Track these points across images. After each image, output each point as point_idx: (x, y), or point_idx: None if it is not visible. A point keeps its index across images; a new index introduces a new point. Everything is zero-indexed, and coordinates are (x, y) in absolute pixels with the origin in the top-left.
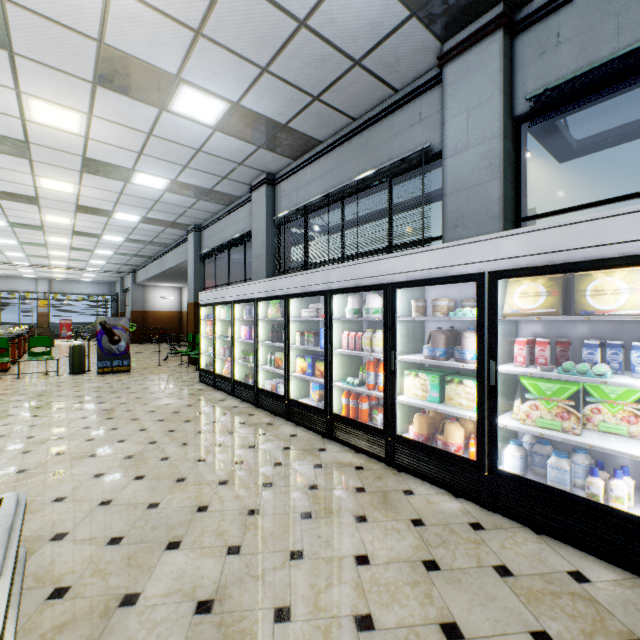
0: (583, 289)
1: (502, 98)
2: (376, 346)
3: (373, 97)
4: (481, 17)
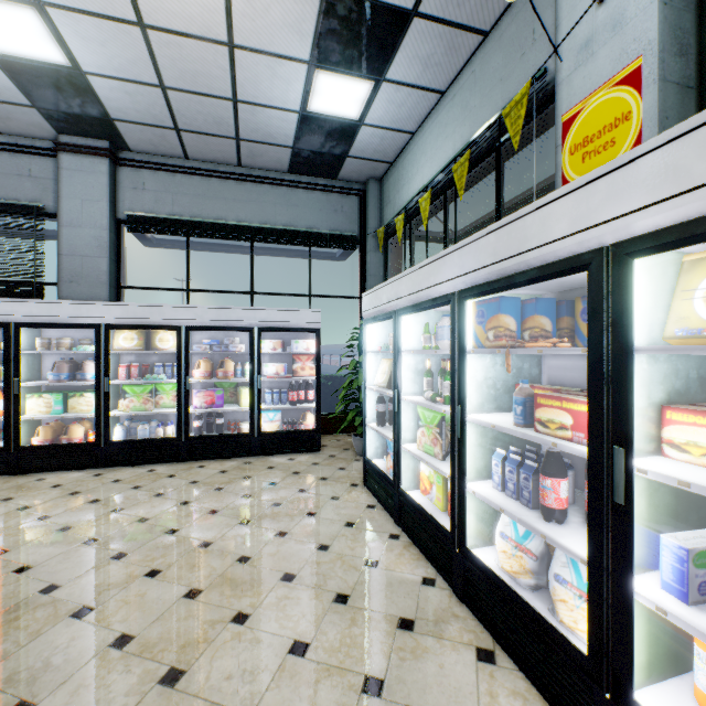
0: (155, 338)
1: (110, 205)
2: None
3: None
4: (94, 139)
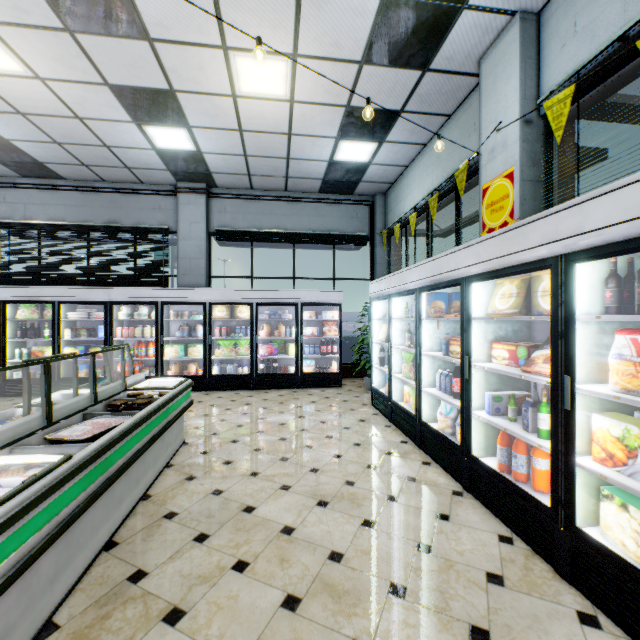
0: (237, 310)
1: (206, 225)
2: (147, 334)
3: (127, 180)
4: (197, 183)
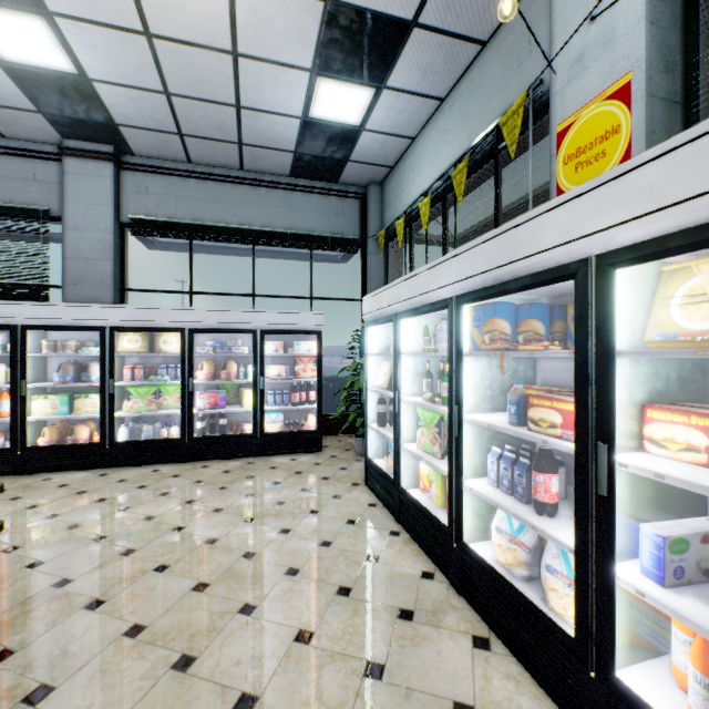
0: (159, 340)
1: (114, 209)
2: None
3: None
4: (98, 144)
